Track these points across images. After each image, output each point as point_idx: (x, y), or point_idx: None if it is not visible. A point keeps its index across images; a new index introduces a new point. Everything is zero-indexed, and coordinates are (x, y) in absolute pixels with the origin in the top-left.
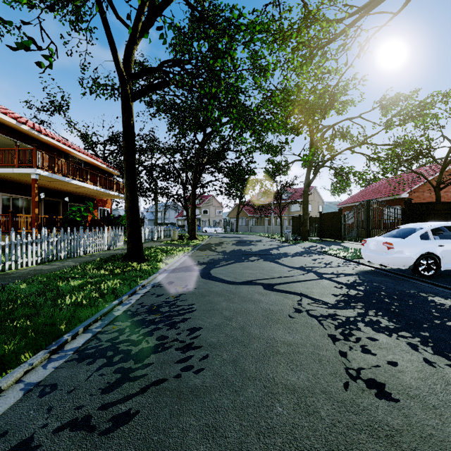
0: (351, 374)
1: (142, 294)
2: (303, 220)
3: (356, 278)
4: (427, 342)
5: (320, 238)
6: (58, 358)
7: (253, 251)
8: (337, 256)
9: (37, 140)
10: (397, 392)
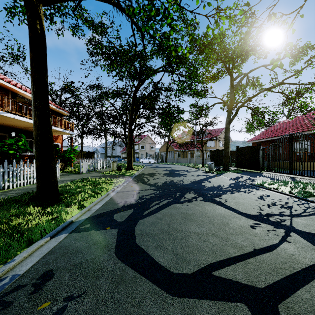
0: None
1: None
2: (225, 153)
3: None
4: None
5: (237, 168)
6: None
7: (185, 184)
8: (282, 192)
9: None
10: None
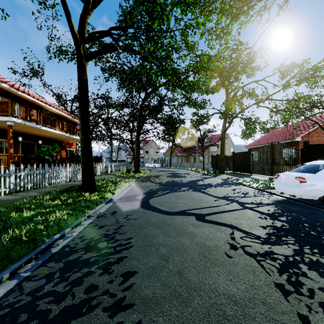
0: None
1: (86, 226)
2: (221, 158)
3: (275, 208)
4: None
5: (233, 171)
6: None
7: (183, 182)
8: (251, 187)
9: (16, 96)
10: None
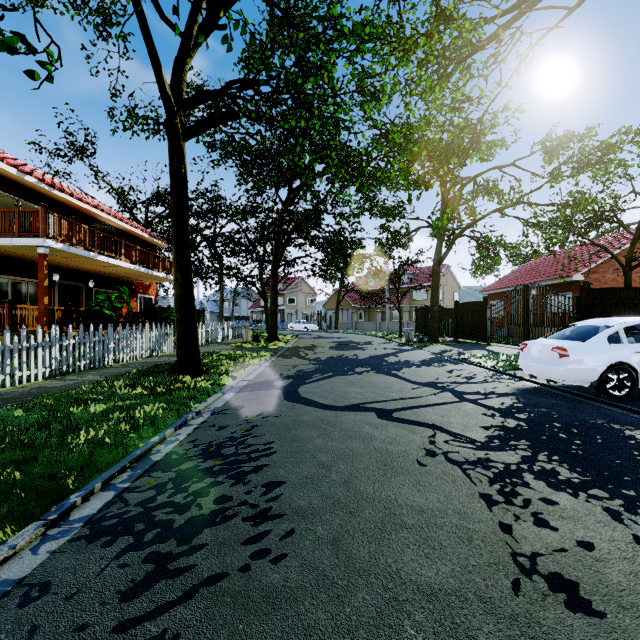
0: (522, 565)
1: (196, 426)
2: (432, 313)
3: (514, 400)
4: (634, 506)
5: (456, 339)
6: (57, 534)
7: (360, 359)
8: (483, 366)
9: (48, 198)
10: (599, 598)
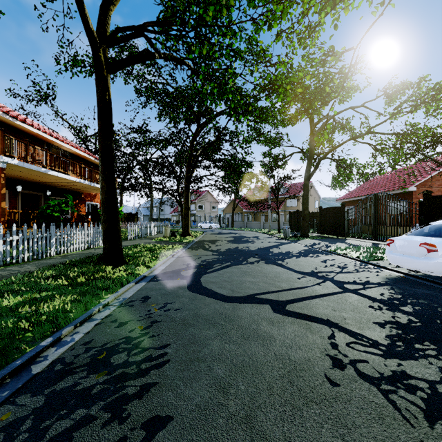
0: None
1: (98, 322)
2: (303, 215)
3: (391, 291)
4: None
5: (320, 234)
6: None
7: (251, 250)
8: (349, 257)
9: (13, 127)
10: None
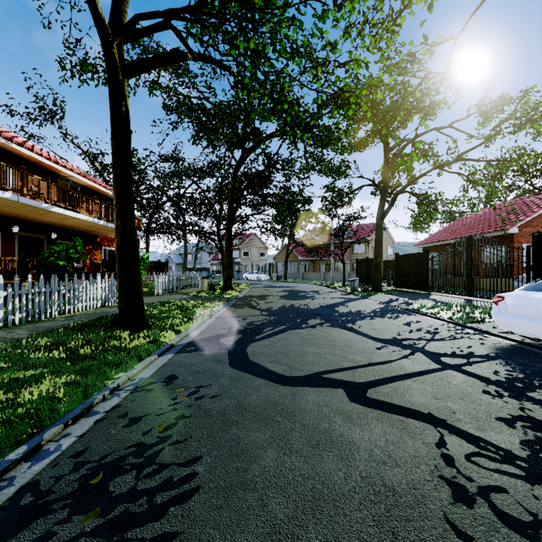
0: None
1: (100, 417)
2: (375, 264)
3: (507, 367)
4: None
5: (396, 288)
6: None
7: (311, 309)
8: (439, 318)
9: (8, 152)
10: None
